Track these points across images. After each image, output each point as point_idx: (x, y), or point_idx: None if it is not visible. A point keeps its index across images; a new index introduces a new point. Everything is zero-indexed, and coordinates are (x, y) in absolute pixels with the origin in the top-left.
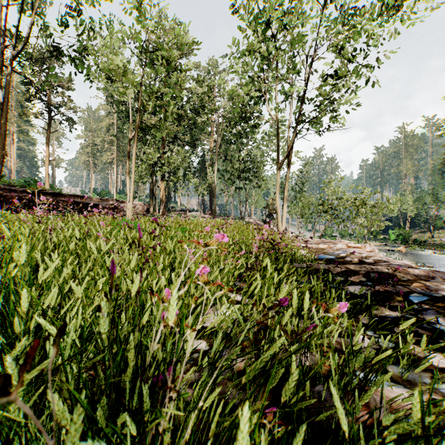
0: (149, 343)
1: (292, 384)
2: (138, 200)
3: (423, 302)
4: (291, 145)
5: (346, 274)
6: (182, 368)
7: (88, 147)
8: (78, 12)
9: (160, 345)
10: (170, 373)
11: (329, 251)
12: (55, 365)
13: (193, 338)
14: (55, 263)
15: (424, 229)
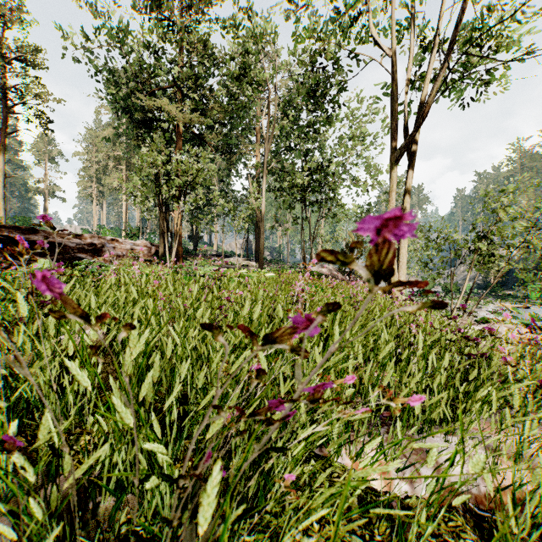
0: None
1: None
2: (147, 240)
3: None
4: (431, 102)
5: None
6: None
7: (90, 169)
8: None
9: None
10: None
11: None
12: None
13: None
14: None
15: None
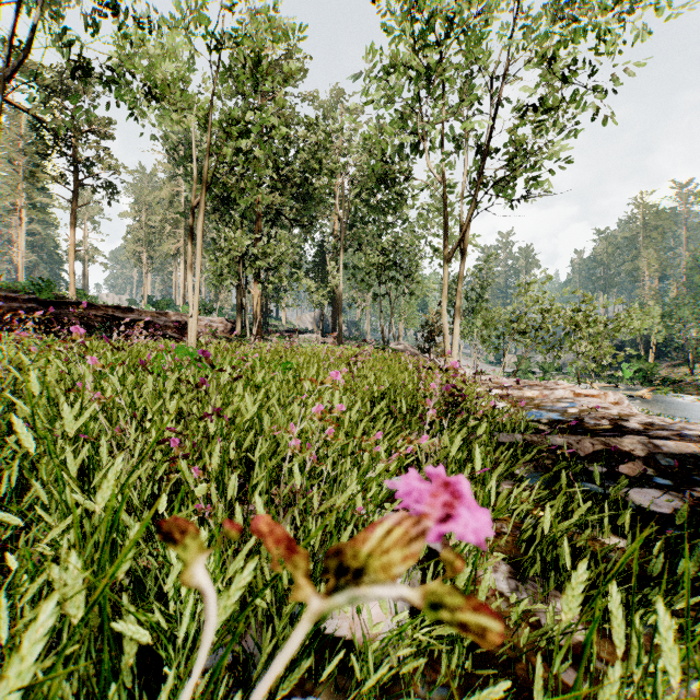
0: None
1: None
2: (217, 315)
3: None
4: (468, 223)
5: (607, 458)
6: None
7: (140, 231)
8: (115, 2)
9: None
10: None
11: (545, 402)
12: None
13: None
14: None
15: (677, 361)
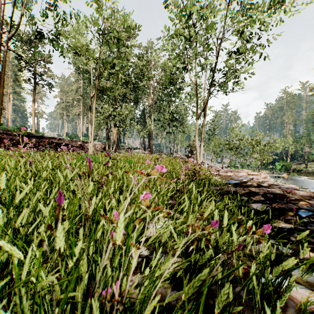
0: (99, 260)
1: (222, 295)
2: (97, 141)
3: (309, 216)
4: (206, 102)
5: (249, 194)
6: (128, 283)
7: (62, 104)
8: (55, 7)
9: (109, 261)
10: (117, 286)
11: (235, 177)
12: (28, 269)
13: (137, 256)
14: (26, 189)
15: (300, 162)
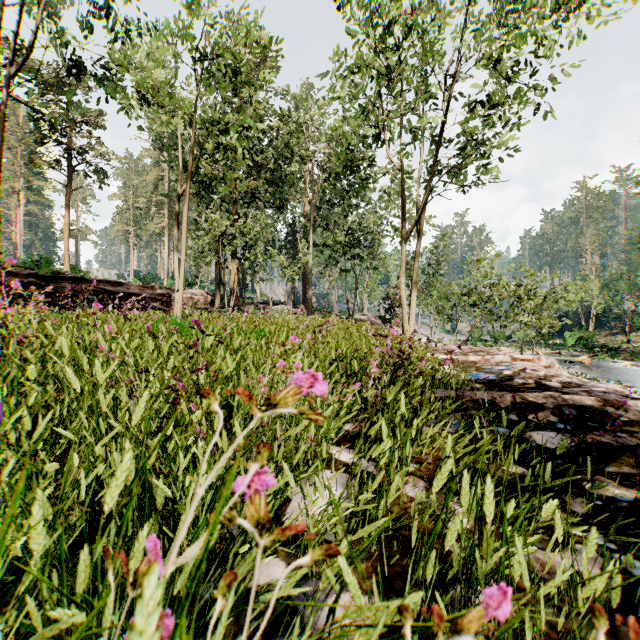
0: None
1: None
2: (198, 288)
3: None
4: (423, 206)
5: (523, 409)
6: None
7: (128, 212)
8: (108, 10)
9: None
10: None
11: (485, 366)
12: None
13: None
14: None
15: (615, 330)
